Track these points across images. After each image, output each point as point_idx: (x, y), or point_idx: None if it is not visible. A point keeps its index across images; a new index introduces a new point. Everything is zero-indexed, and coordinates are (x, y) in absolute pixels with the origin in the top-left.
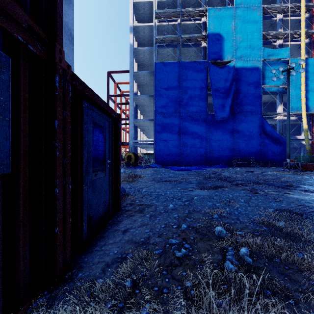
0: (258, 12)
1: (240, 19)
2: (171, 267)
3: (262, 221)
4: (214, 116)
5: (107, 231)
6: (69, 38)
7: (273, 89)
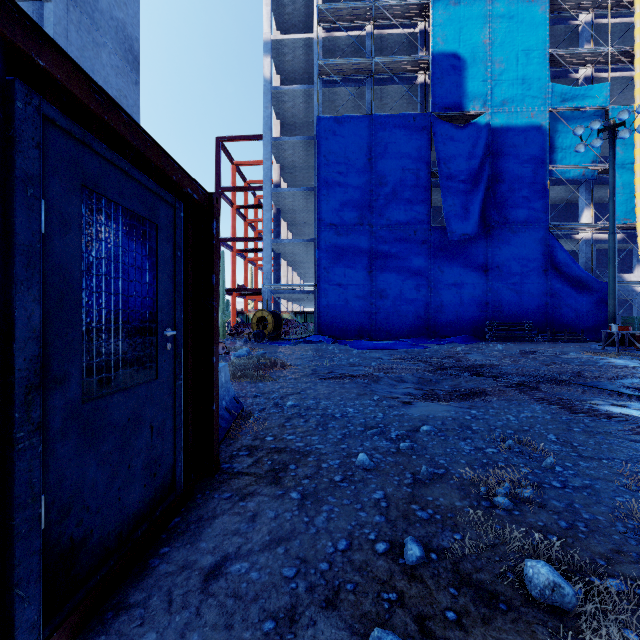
0: (540, 7)
1: (501, 22)
2: None
3: None
4: (445, 232)
5: (151, 571)
6: (129, 57)
7: (573, 174)
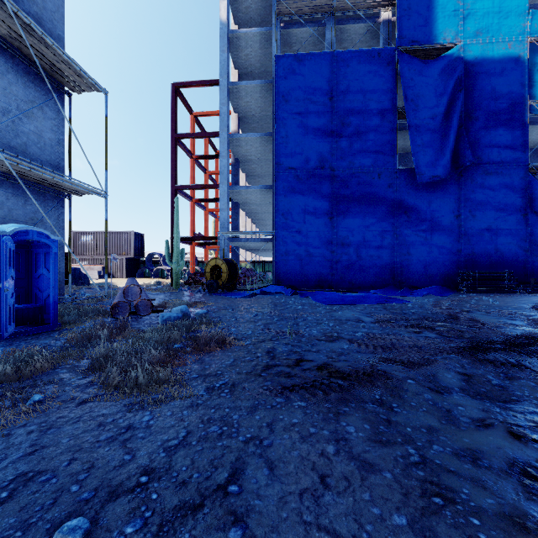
0: None
1: None
2: None
3: None
4: (412, 174)
5: None
6: None
7: None
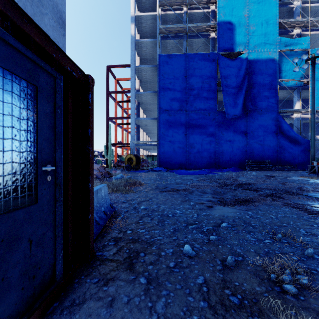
0: None
1: (253, 5)
2: None
3: None
4: (224, 114)
5: None
6: (59, 21)
7: (291, 84)
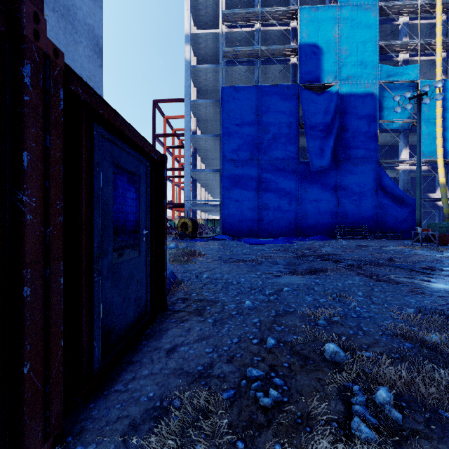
0: (373, 13)
1: (346, 23)
2: (253, 430)
3: (401, 332)
4: (308, 165)
5: (140, 350)
6: (96, 49)
7: (395, 125)
